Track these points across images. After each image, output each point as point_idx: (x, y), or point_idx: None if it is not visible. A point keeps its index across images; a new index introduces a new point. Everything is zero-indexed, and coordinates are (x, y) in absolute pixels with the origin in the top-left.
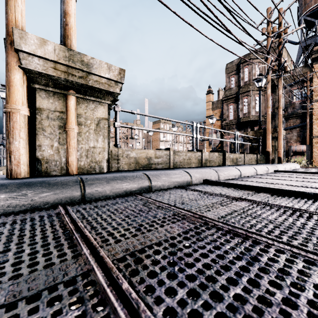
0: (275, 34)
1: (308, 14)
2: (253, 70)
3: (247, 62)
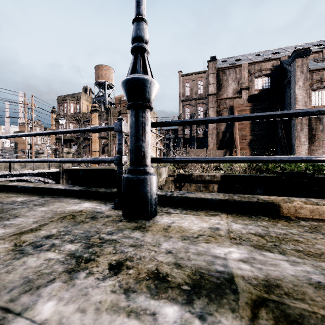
0: (26, 106)
1: (96, 84)
2: (69, 107)
3: (66, 101)
